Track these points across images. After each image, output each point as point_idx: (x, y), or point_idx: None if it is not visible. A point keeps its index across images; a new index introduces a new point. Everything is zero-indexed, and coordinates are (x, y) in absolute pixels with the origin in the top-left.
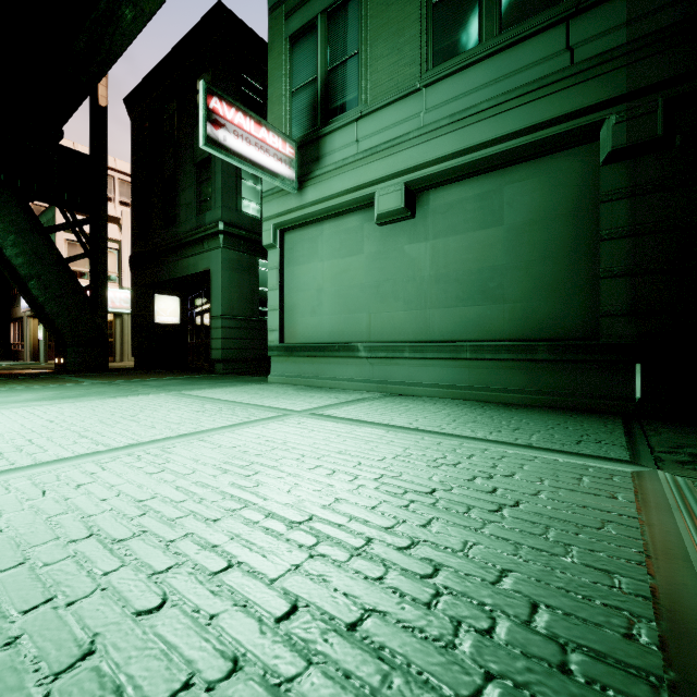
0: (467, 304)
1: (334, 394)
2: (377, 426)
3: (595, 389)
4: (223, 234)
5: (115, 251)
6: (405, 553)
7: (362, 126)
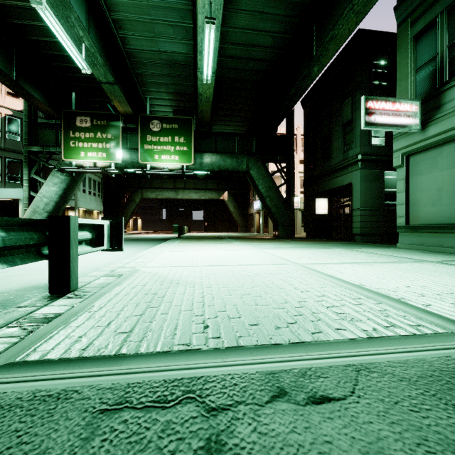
0: None
1: (454, 256)
2: None
3: None
4: (361, 161)
5: None
6: None
7: None
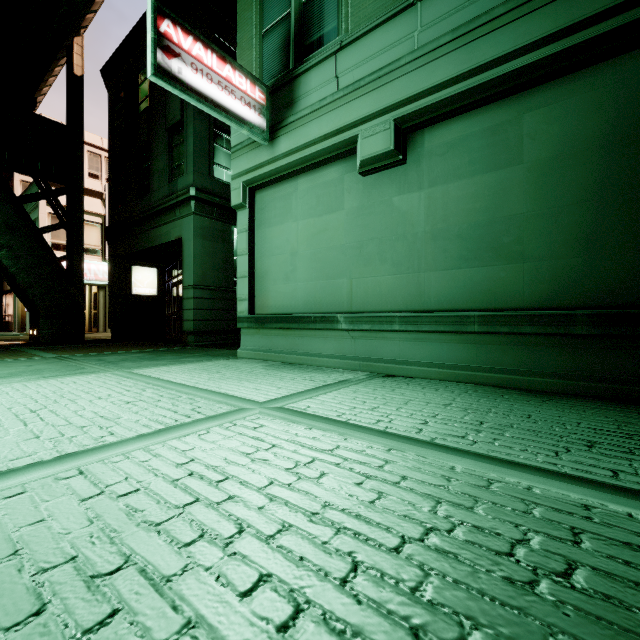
0: (473, 264)
1: (310, 374)
2: (370, 435)
3: None
4: (195, 200)
5: (99, 224)
6: None
7: (342, 59)
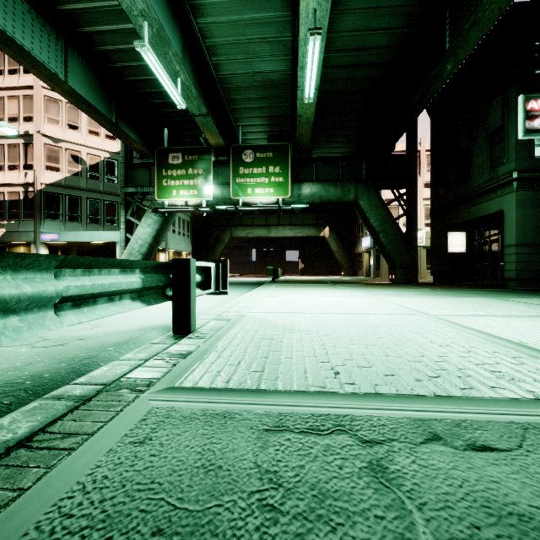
0: None
1: None
2: None
3: None
4: (516, 181)
5: None
6: None
7: None
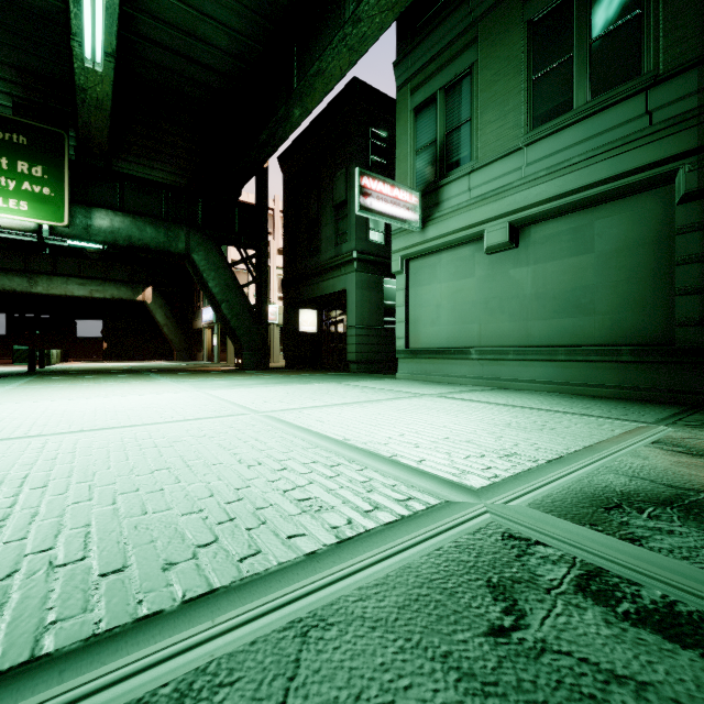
0: (563, 316)
1: (451, 387)
2: (483, 403)
3: (672, 385)
4: (357, 261)
5: None
6: (490, 434)
7: (473, 178)
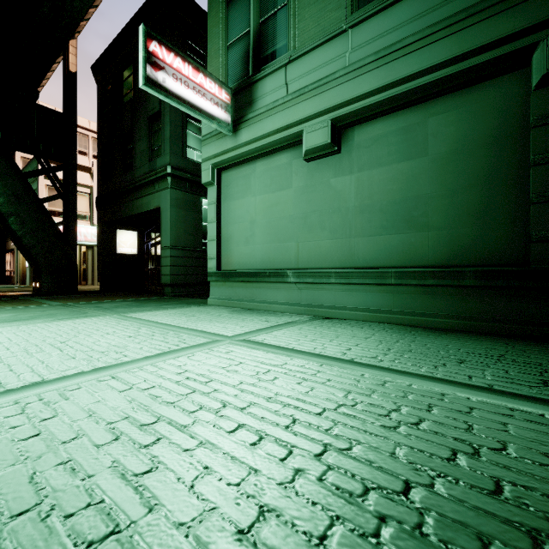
0: (391, 232)
1: (265, 317)
2: (309, 357)
3: (526, 315)
4: (171, 177)
5: (88, 194)
6: None
7: (290, 70)
